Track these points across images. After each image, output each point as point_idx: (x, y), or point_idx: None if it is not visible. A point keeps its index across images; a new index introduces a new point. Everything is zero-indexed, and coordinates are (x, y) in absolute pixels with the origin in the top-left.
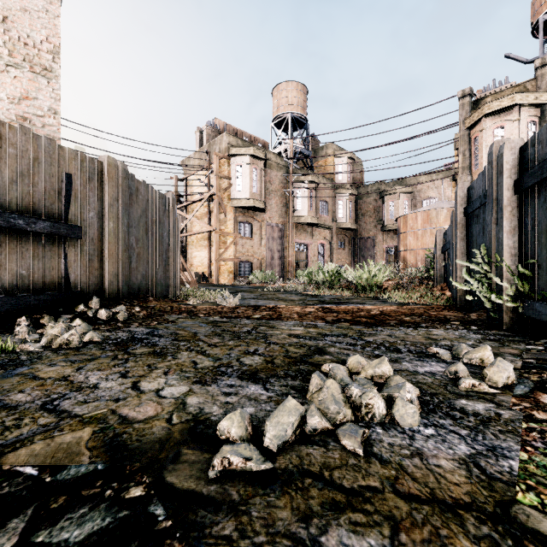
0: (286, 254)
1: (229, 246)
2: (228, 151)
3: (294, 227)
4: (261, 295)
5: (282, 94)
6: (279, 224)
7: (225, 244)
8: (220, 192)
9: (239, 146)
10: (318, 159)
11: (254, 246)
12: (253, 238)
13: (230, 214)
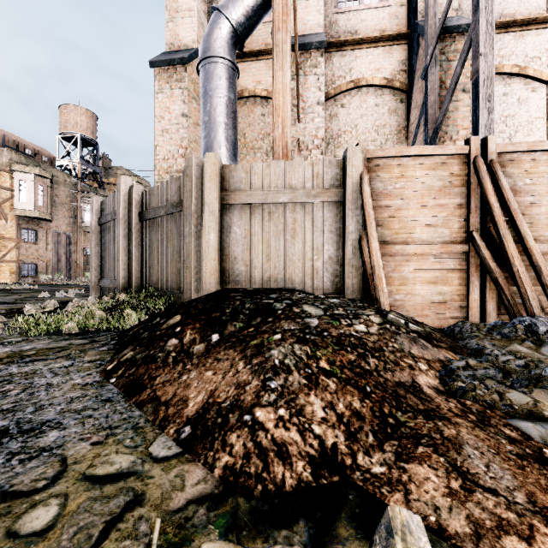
0: (75, 257)
1: (11, 250)
2: (10, 166)
3: (83, 235)
4: (51, 286)
5: (71, 114)
6: (66, 232)
7: (6, 247)
8: (0, 202)
9: (24, 164)
10: (109, 177)
11: (39, 250)
12: (38, 243)
13: (12, 221)
